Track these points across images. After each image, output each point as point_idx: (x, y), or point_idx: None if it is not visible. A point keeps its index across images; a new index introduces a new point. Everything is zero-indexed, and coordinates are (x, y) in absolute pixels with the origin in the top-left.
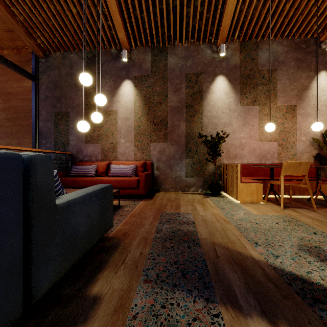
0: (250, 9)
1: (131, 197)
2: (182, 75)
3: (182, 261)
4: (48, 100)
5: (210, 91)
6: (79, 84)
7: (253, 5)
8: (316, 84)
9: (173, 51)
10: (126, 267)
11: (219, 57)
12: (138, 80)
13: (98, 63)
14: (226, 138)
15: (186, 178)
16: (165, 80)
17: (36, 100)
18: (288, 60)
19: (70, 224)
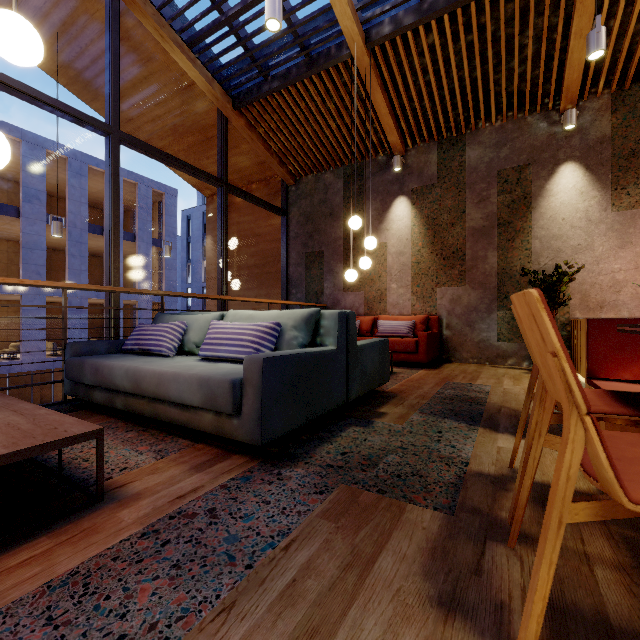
0: (624, 42)
1: (406, 365)
2: (491, 175)
3: (457, 410)
4: (299, 238)
5: (545, 193)
6: (336, 212)
7: (628, 36)
8: None
9: (476, 139)
10: (404, 406)
11: (565, 130)
12: (417, 195)
13: (360, 180)
14: (579, 272)
15: (499, 342)
16: (461, 187)
17: (286, 240)
18: None
19: (363, 362)
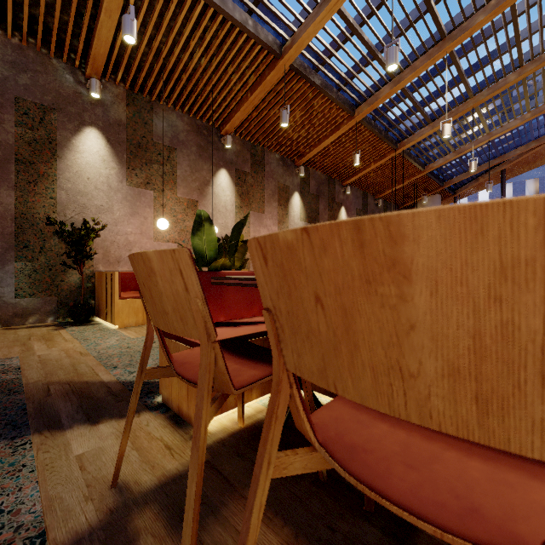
0: (138, 53)
1: None
2: (6, 97)
3: None
4: None
5: (72, 146)
6: None
7: (141, 50)
8: (217, 181)
9: None
10: None
11: (90, 96)
12: None
13: None
14: (102, 230)
15: (17, 299)
16: None
17: None
18: (190, 142)
19: None
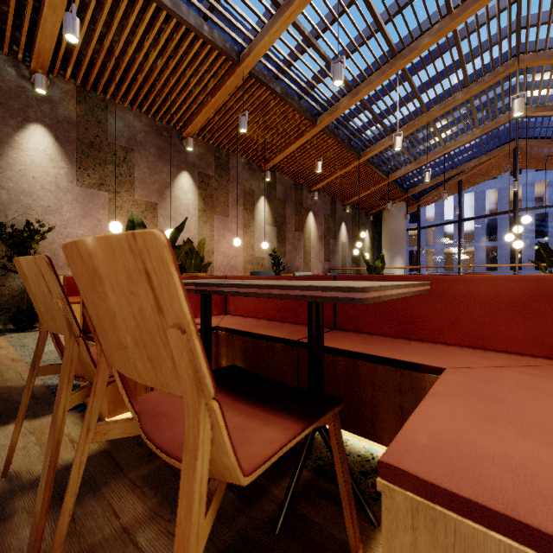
0: (88, 50)
1: None
2: None
3: None
4: None
5: (14, 144)
6: None
7: (91, 48)
8: (178, 183)
9: None
10: None
11: (36, 92)
12: None
13: None
14: (50, 232)
15: None
16: None
17: None
18: (148, 143)
19: None
